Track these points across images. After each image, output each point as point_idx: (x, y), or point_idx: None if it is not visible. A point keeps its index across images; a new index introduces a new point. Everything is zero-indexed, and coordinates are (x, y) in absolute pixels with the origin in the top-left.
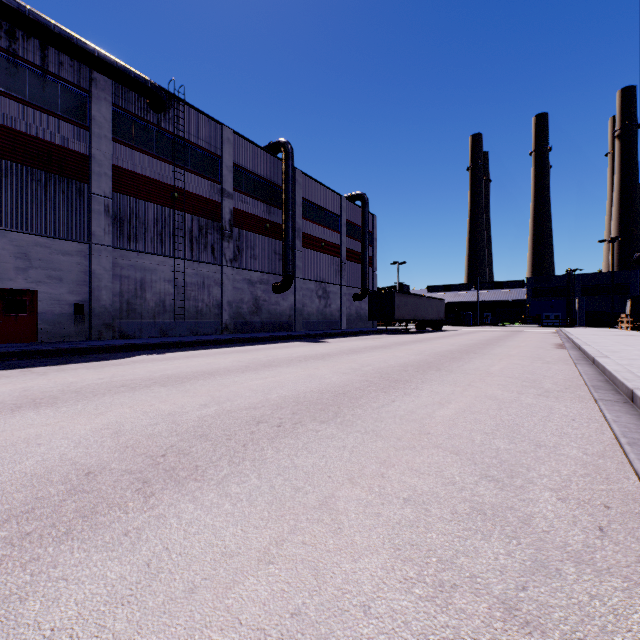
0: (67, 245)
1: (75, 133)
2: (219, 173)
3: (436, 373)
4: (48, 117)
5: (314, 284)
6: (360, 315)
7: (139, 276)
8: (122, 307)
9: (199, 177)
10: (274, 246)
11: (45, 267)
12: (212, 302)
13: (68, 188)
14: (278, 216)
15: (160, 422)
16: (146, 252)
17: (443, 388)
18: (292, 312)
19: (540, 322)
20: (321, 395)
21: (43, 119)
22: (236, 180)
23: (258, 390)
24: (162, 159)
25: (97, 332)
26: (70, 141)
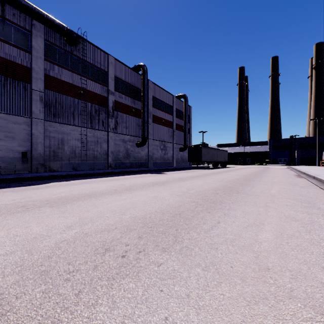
0: (17, 118)
1: (22, 55)
2: (106, 81)
3: (238, 195)
4: (6, 45)
5: (158, 142)
6: (183, 159)
7: (60, 137)
8: (50, 154)
9: (95, 82)
10: (137, 121)
11: (4, 131)
12: (102, 151)
13: (18, 86)
14: (139, 105)
15: (17, 250)
16: (64, 123)
17: (250, 208)
18: (147, 157)
19: (276, 163)
20: (162, 216)
21: (2, 46)
22: (116, 85)
23: (117, 210)
24: (74, 72)
25: (35, 168)
26: (19, 59)
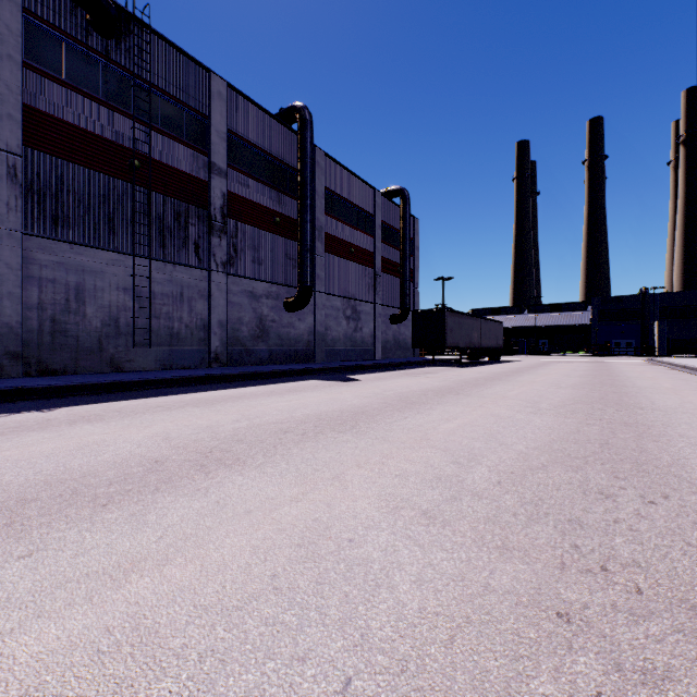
0: None
1: None
2: (206, 140)
3: None
4: None
5: (341, 301)
6: (398, 342)
7: (73, 280)
8: (43, 327)
9: (175, 142)
10: (287, 248)
11: None
12: (195, 322)
13: None
14: (292, 208)
15: None
16: (84, 244)
17: None
18: (311, 337)
19: (611, 351)
20: None
21: None
22: (232, 153)
23: None
24: (113, 108)
25: None
26: None
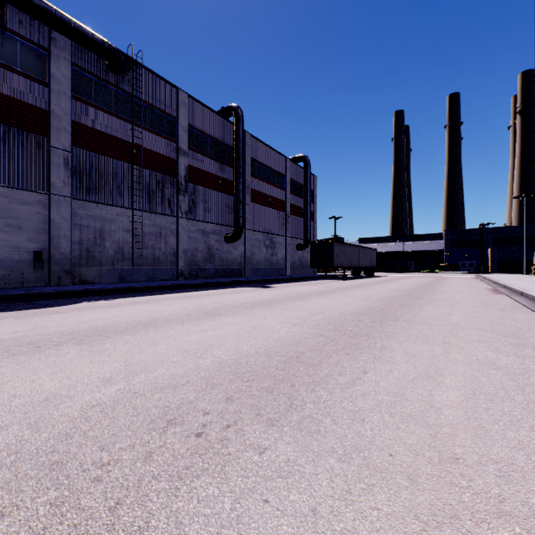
0: (26, 195)
1: (34, 89)
2: (175, 133)
3: (396, 324)
4: (7, 72)
5: (262, 235)
6: (302, 263)
7: (98, 226)
8: (82, 254)
9: (156, 136)
10: (226, 200)
11: (4, 216)
12: (168, 250)
13: (27, 141)
14: (230, 174)
15: (13, 423)
16: (105, 203)
17: (417, 347)
18: (242, 260)
19: (457, 269)
20: (268, 360)
21: (1, 74)
22: (191, 140)
23: (190, 351)
24: (121, 117)
25: (56, 278)
26: (29, 96)
